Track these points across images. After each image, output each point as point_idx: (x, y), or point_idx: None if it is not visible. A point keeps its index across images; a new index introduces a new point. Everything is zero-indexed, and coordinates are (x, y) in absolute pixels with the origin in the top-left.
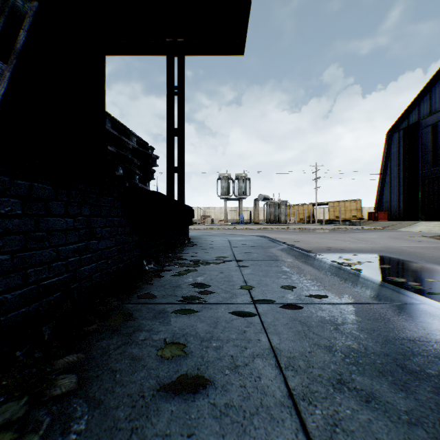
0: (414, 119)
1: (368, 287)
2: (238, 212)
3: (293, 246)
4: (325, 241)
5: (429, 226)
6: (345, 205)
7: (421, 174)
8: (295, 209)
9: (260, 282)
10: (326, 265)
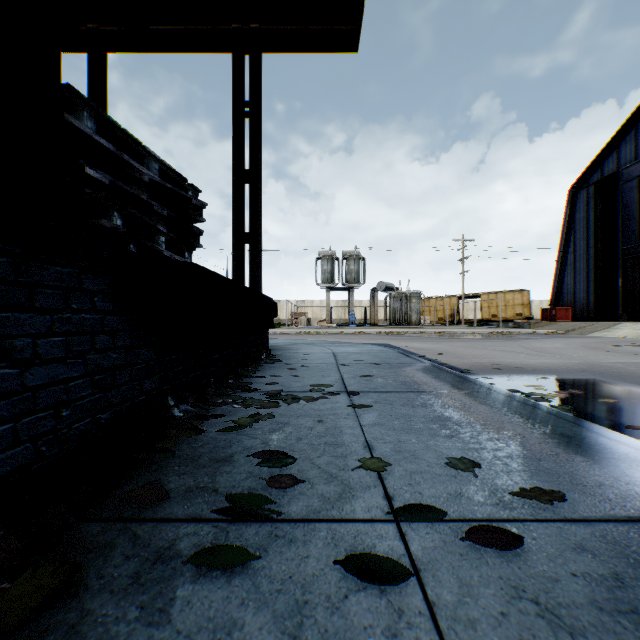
0: (611, 169)
1: (633, 463)
2: (346, 308)
3: (438, 362)
4: (486, 353)
5: (637, 329)
6: (505, 298)
7: (621, 251)
8: (431, 304)
9: (399, 447)
10: (516, 404)
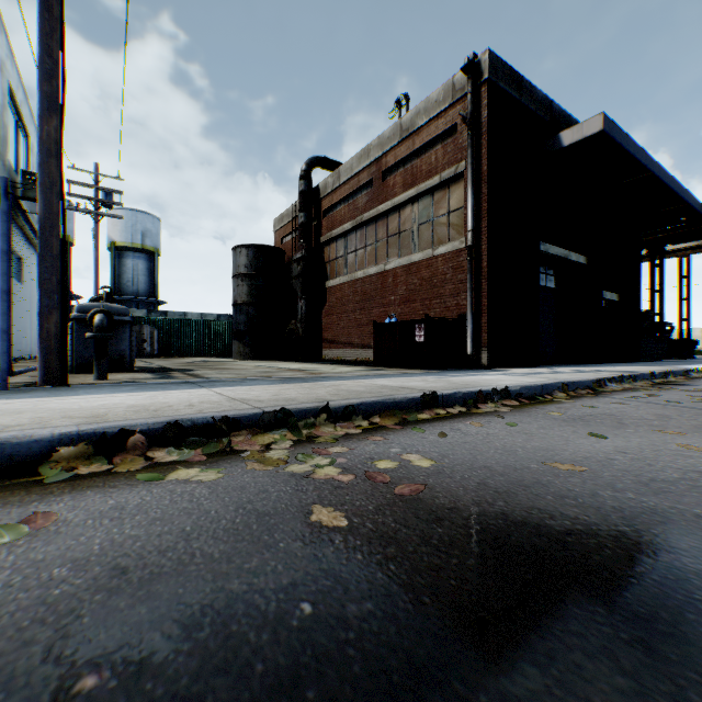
0: None
1: None
2: None
3: None
4: None
5: None
6: None
7: None
8: None
9: None
10: None
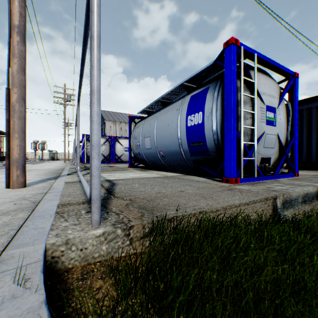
0: None
1: None
2: None
3: None
4: None
5: None
6: None
7: None
8: None
9: None
10: None
